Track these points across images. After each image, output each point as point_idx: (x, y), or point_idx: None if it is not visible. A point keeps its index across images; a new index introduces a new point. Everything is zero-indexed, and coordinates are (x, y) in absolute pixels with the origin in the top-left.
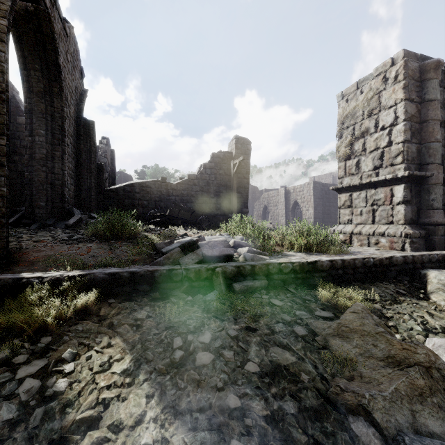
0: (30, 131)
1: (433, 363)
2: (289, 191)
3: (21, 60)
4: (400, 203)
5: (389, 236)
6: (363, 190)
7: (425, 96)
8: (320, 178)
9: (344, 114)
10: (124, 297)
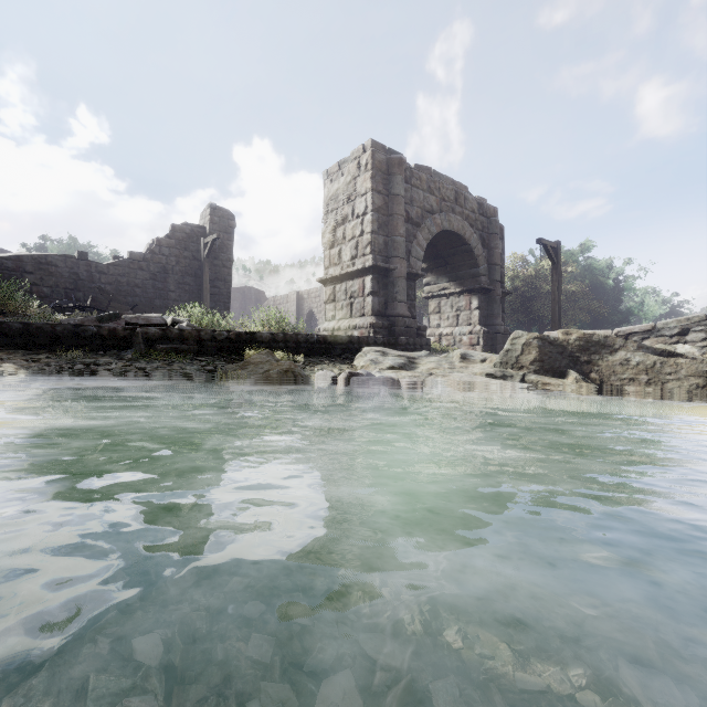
0: None
1: (291, 369)
2: (303, 296)
3: None
4: (369, 294)
5: (360, 328)
6: (344, 282)
7: (391, 190)
8: None
9: (329, 196)
10: (15, 348)
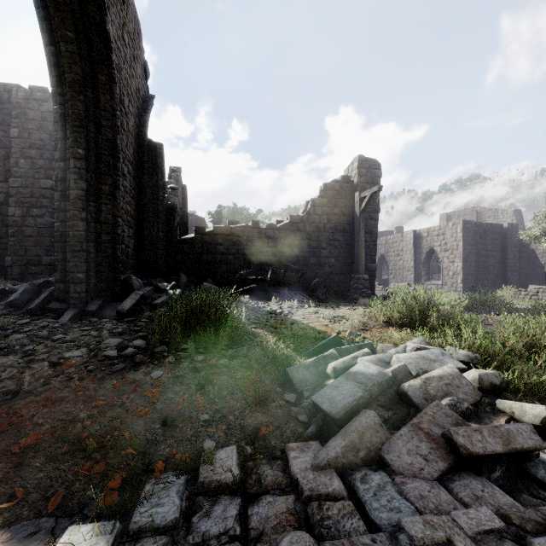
0: (62, 152)
1: None
2: (420, 235)
3: (45, 27)
4: None
5: None
6: None
7: None
8: (456, 215)
9: None
10: None
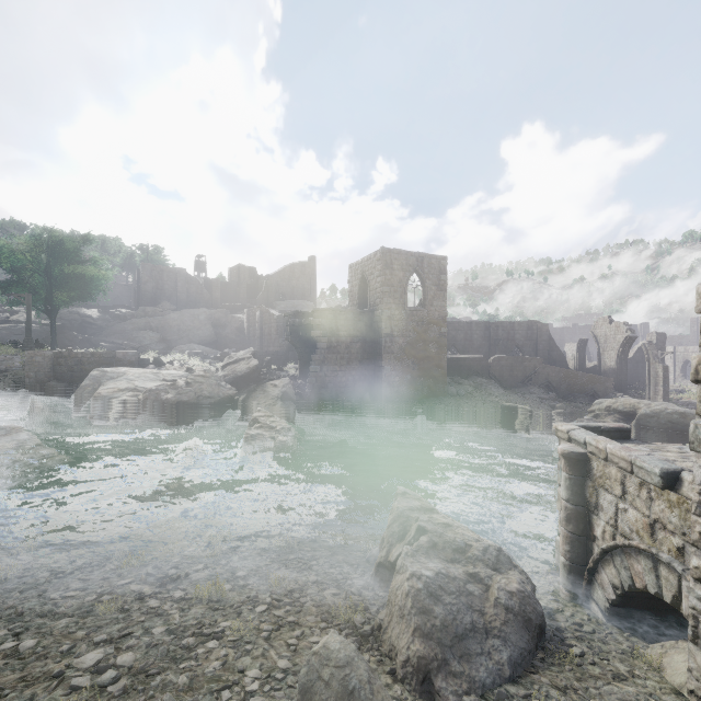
0: (620, 365)
1: None
2: (678, 350)
3: (624, 347)
4: None
5: None
6: None
7: None
8: None
9: None
10: None
